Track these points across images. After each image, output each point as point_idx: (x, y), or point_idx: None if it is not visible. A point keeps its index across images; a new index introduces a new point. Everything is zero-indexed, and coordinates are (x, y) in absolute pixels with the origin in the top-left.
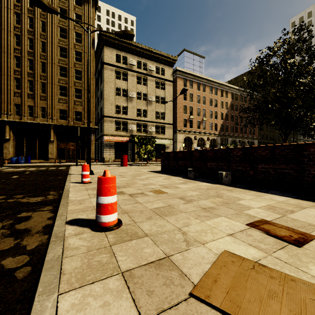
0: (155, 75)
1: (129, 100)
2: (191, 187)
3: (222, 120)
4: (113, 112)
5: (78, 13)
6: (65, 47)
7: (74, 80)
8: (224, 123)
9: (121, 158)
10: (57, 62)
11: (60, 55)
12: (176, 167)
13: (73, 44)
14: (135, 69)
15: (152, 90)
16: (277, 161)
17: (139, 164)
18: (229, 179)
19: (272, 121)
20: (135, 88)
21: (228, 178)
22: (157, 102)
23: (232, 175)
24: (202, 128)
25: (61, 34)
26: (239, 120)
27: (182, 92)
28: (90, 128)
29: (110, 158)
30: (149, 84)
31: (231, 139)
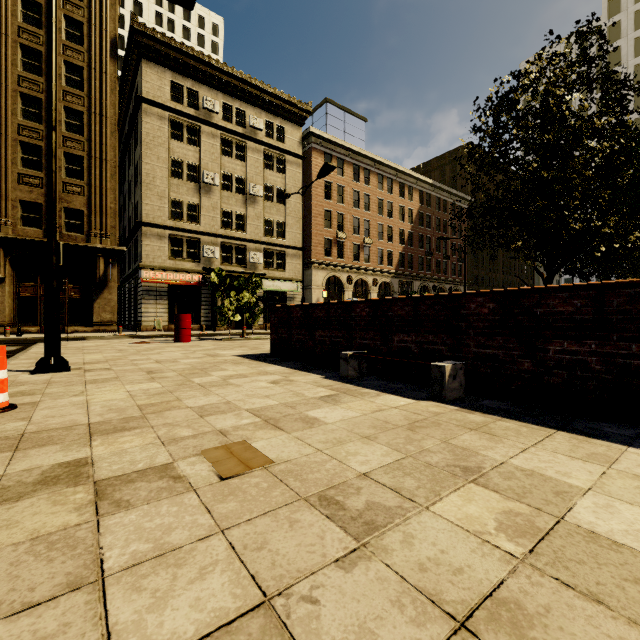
0: (263, 139)
1: (204, 190)
2: (357, 418)
3: (403, 245)
4: (166, 217)
5: None
6: (37, 47)
7: (63, 132)
8: (406, 251)
9: (175, 321)
10: (14, 83)
11: (24, 66)
12: (309, 346)
13: (59, 44)
14: (218, 122)
15: (258, 173)
16: (616, 333)
17: (224, 335)
18: (461, 383)
19: (518, 242)
20: (217, 164)
21: (459, 382)
22: (268, 200)
23: (466, 371)
24: (363, 260)
25: (26, 14)
26: (435, 247)
27: (324, 173)
28: (107, 251)
29: (158, 322)
30: (251, 158)
31: (418, 284)
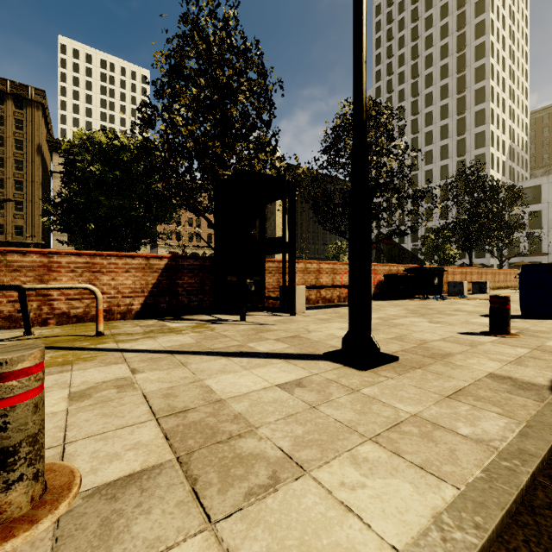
0: None
1: None
2: None
3: None
4: None
5: (18, 118)
6: (1, 156)
7: (13, 191)
8: None
9: None
10: None
11: None
12: None
13: (12, 152)
14: None
15: None
16: None
17: None
18: None
19: None
20: None
21: None
22: None
23: None
24: (196, 241)
25: None
26: None
27: None
28: (35, 244)
29: None
30: None
31: None
